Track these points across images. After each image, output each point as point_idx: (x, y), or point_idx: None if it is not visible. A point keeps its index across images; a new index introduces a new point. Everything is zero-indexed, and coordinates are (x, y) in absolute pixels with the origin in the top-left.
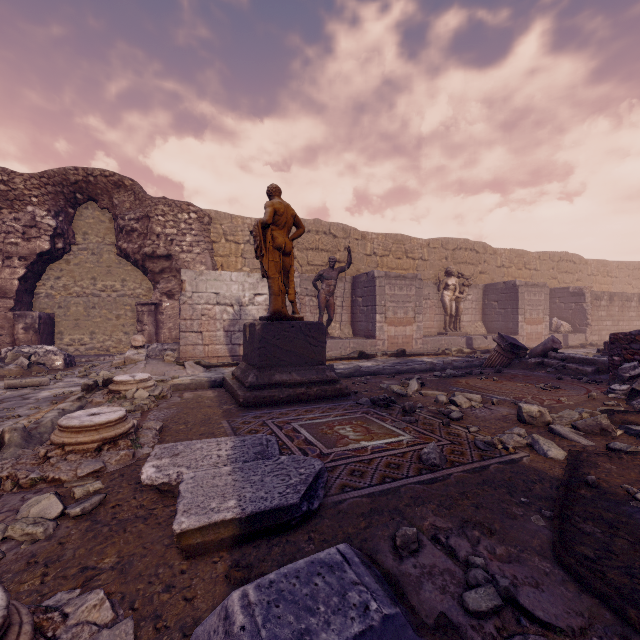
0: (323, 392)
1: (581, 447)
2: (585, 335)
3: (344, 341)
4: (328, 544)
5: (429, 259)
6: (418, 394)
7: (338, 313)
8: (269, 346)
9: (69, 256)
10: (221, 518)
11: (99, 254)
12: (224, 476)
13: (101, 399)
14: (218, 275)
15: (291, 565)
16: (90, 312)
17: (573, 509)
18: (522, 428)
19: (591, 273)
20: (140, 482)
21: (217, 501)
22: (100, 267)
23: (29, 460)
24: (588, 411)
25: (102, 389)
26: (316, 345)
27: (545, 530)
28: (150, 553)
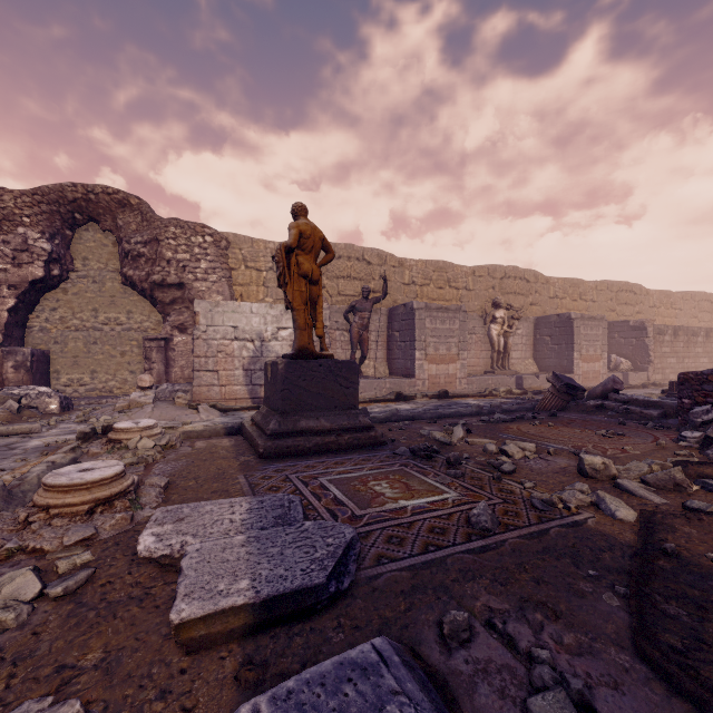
0: (355, 440)
1: (653, 506)
2: (647, 374)
3: (379, 381)
4: (361, 632)
5: (474, 289)
6: (464, 442)
7: (372, 349)
8: (294, 388)
9: (67, 284)
10: (230, 604)
11: (101, 282)
12: (236, 548)
13: (99, 450)
14: (236, 306)
15: (315, 668)
16: (91, 348)
17: (652, 585)
18: (584, 483)
19: (653, 305)
20: (138, 552)
21: (226, 581)
22: (102, 297)
23: (6, 526)
24: (658, 463)
25: (101, 437)
26: (347, 386)
27: (620, 612)
28: (144, 646)
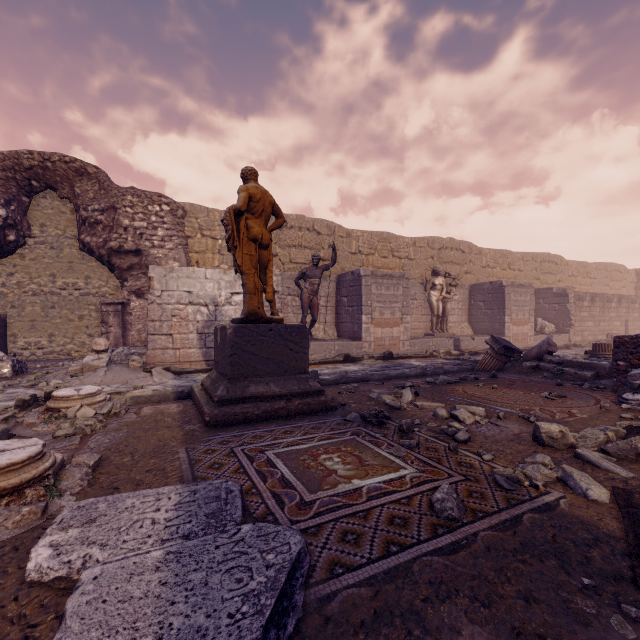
0: (305, 406)
1: (622, 481)
2: (569, 336)
3: (328, 343)
4: None
5: (415, 258)
6: (413, 406)
7: (322, 314)
8: (243, 353)
9: (24, 250)
10: None
11: (59, 248)
12: (147, 573)
13: (34, 419)
14: (191, 272)
15: None
16: (48, 312)
17: None
18: (542, 452)
19: (572, 274)
20: None
21: None
22: (60, 263)
23: None
24: (613, 429)
25: (42, 404)
26: (298, 351)
27: None
28: None
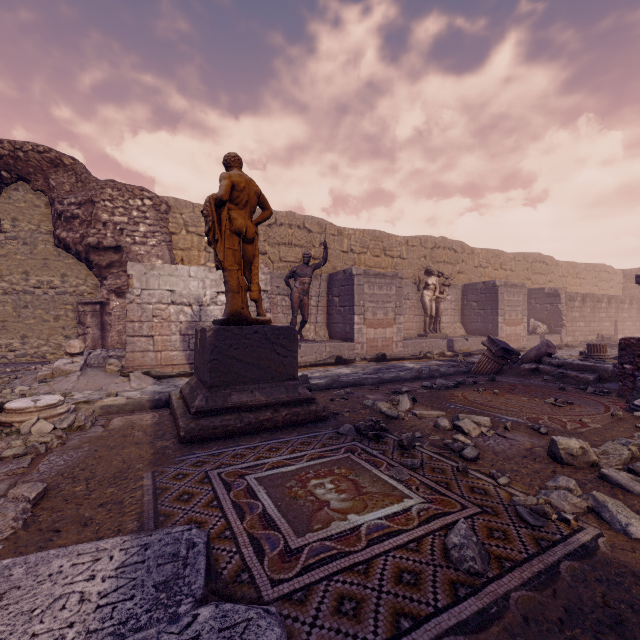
0: (294, 417)
1: None
2: (560, 336)
3: (320, 345)
4: None
5: (408, 257)
6: (411, 415)
7: (313, 314)
8: (224, 358)
9: None
10: None
11: (33, 244)
12: None
13: None
14: (173, 270)
15: None
16: (21, 312)
17: None
18: (562, 472)
19: (562, 274)
20: None
21: None
22: (34, 259)
23: None
24: (635, 443)
25: None
26: (286, 355)
27: None
28: None
